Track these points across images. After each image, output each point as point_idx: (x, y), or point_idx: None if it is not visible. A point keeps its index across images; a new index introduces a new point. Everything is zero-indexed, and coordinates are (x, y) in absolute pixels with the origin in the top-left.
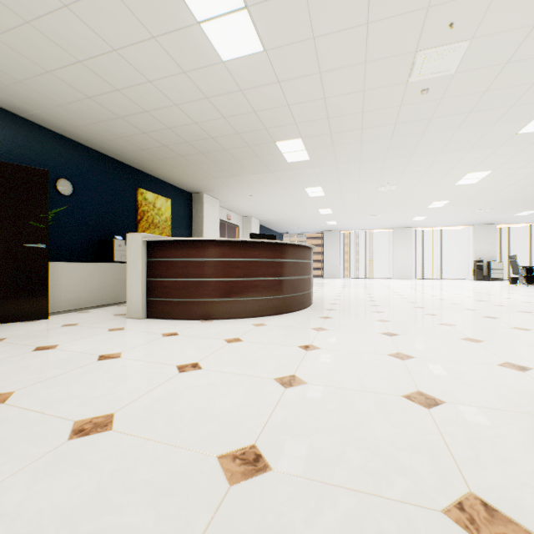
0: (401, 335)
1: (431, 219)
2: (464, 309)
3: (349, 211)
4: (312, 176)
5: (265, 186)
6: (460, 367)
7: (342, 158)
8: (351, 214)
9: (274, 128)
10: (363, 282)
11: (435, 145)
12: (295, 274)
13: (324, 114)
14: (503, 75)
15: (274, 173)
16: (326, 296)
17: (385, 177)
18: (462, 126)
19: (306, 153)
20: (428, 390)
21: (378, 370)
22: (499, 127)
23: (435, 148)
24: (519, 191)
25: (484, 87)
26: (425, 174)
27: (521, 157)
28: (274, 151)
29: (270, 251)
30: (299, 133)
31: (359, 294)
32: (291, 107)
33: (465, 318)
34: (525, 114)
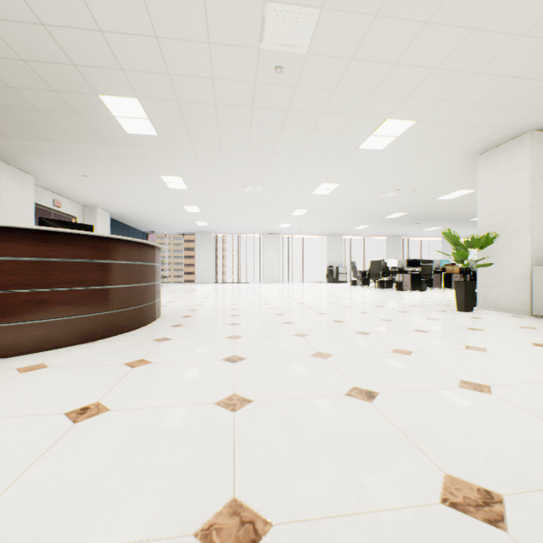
0: (248, 359)
1: (295, 227)
2: (318, 313)
3: (218, 211)
4: (167, 160)
5: (104, 165)
6: (306, 410)
7: (199, 142)
8: (222, 214)
9: (88, 67)
10: (234, 287)
11: (294, 146)
12: (124, 282)
13: (163, 66)
14: (349, 74)
15: (111, 147)
16: (184, 306)
17: (250, 175)
18: (316, 128)
19: (151, 124)
20: (251, 492)
21: (184, 449)
22: (345, 137)
23: (294, 149)
24: (358, 207)
25: (333, 84)
26: (287, 179)
27: (360, 174)
28: (102, 110)
29: (74, 247)
30: (133, 88)
31: (223, 302)
32: (107, 35)
33: (318, 324)
34: (364, 128)
